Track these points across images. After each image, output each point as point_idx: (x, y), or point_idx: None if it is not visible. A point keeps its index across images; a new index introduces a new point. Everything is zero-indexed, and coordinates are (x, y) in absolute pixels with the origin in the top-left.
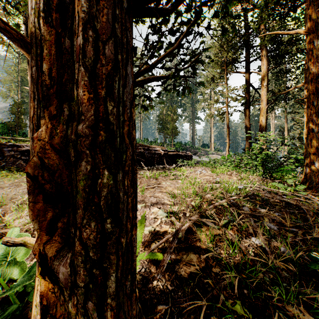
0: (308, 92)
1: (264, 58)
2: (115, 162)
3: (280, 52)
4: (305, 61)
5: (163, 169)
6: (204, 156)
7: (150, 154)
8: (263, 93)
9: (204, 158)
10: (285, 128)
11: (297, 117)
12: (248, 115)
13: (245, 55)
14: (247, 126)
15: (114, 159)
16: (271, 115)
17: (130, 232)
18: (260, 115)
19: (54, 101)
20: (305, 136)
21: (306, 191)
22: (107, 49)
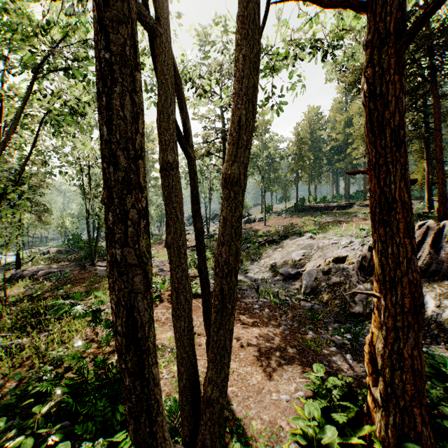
0: None
1: None
2: (428, 197)
3: None
4: None
5: None
6: None
7: None
8: None
9: None
10: None
11: None
12: None
13: None
14: None
15: (428, 197)
16: None
17: (430, 201)
18: None
19: (426, 195)
20: None
21: None
22: (427, 192)
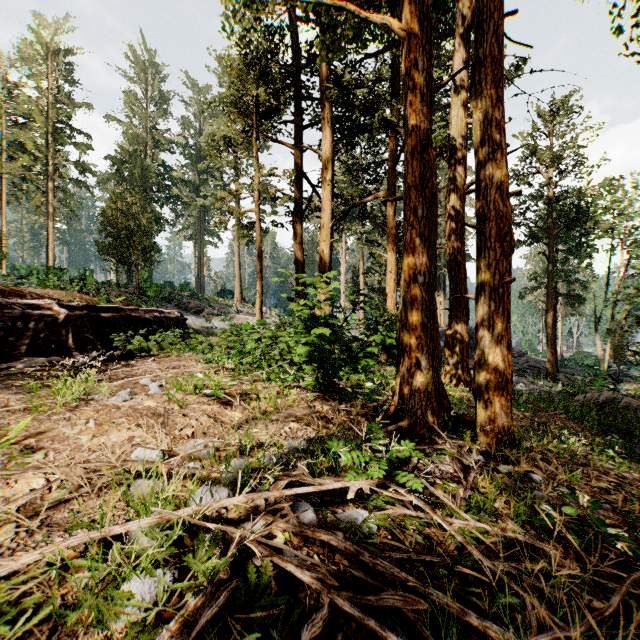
0: (408, 184)
1: (327, 125)
2: None
3: (353, 123)
4: (389, 152)
5: (24, 378)
6: (218, 318)
7: (2, 319)
8: (326, 195)
9: (219, 323)
10: (360, 271)
11: (377, 253)
12: (301, 237)
13: (295, 111)
14: (299, 260)
15: None
16: (341, 245)
17: None
18: (321, 239)
19: None
20: (402, 291)
21: (408, 439)
22: None
